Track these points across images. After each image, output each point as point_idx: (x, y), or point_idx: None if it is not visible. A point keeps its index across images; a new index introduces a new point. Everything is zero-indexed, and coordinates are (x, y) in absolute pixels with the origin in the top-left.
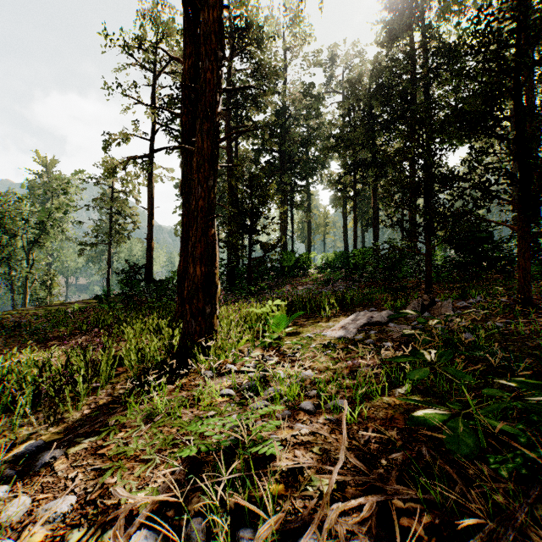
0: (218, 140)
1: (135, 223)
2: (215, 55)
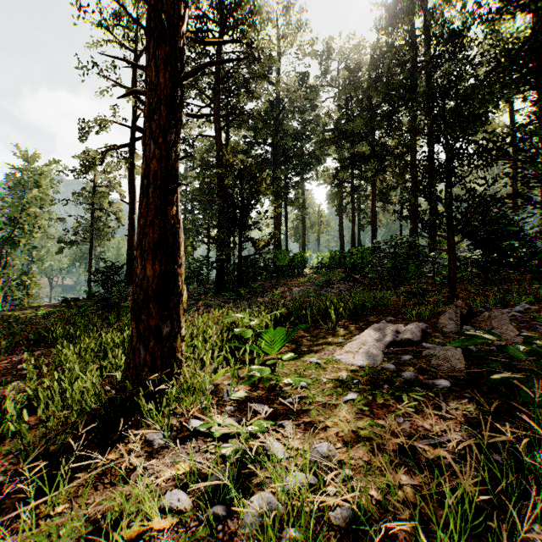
0: (184, 75)
1: (120, 220)
2: None
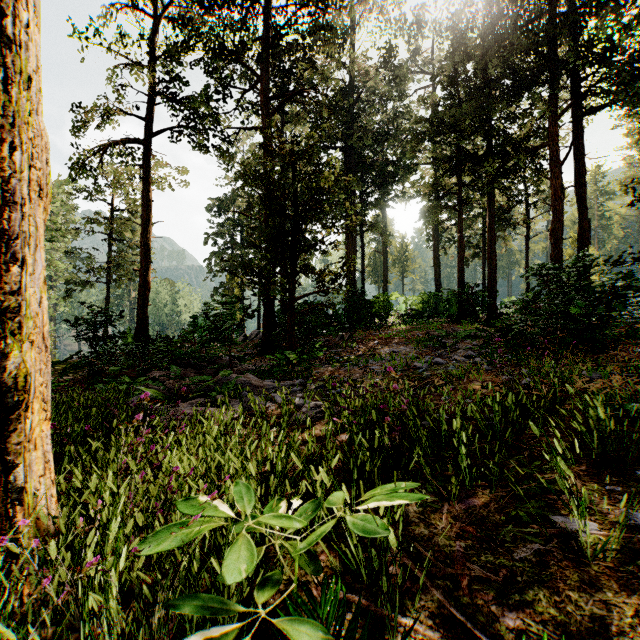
0: None
1: None
2: None
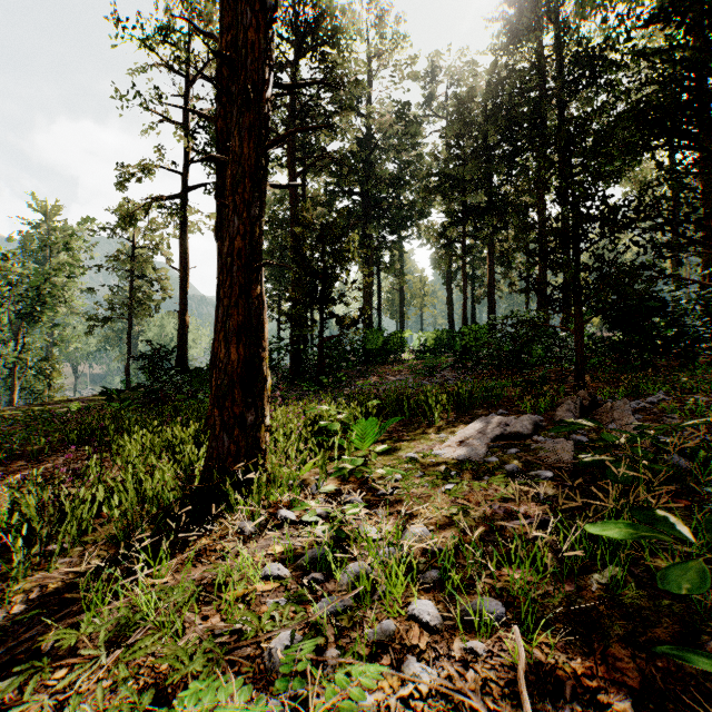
0: (268, 143)
1: (166, 291)
2: (262, 5)
